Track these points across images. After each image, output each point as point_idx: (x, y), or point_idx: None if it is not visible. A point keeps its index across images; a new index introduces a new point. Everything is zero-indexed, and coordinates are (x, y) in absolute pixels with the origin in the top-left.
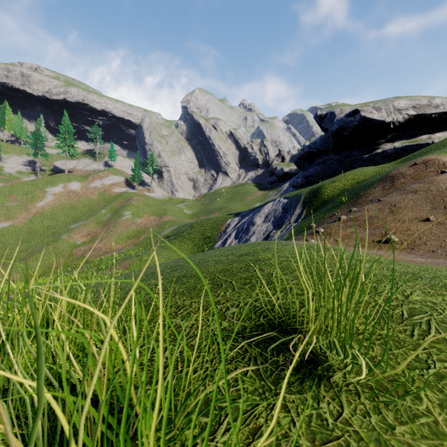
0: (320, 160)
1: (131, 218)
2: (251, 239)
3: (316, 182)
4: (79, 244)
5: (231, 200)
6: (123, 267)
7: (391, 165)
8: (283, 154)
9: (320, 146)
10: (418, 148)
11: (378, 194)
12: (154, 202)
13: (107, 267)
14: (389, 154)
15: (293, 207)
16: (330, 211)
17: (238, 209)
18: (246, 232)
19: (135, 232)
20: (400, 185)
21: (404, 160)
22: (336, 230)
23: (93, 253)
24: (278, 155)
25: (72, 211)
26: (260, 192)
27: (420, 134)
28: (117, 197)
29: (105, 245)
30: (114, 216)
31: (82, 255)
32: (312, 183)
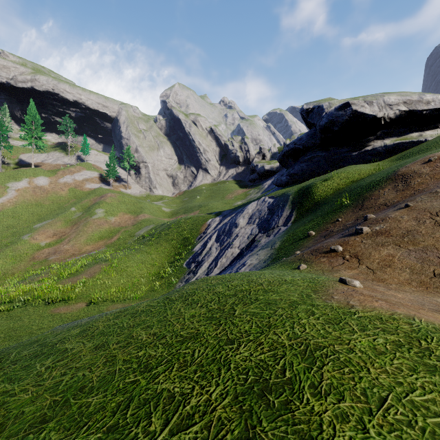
0: (307, 157)
1: (104, 216)
2: (234, 244)
3: (302, 181)
4: (43, 246)
5: (211, 198)
6: (89, 275)
7: (386, 163)
8: (264, 152)
9: (306, 142)
10: (410, 146)
11: (391, 196)
12: (129, 200)
13: (70, 274)
14: (379, 151)
15: (281, 208)
16: (329, 215)
17: (219, 207)
18: (229, 235)
19: (108, 232)
20: (419, 186)
21: (400, 158)
22: (363, 250)
23: (58, 256)
24: (259, 152)
25: (37, 208)
26: (241, 190)
27: (410, 131)
28: (90, 193)
29: (73, 247)
30: (85, 215)
31: (45, 259)
32: (297, 181)
